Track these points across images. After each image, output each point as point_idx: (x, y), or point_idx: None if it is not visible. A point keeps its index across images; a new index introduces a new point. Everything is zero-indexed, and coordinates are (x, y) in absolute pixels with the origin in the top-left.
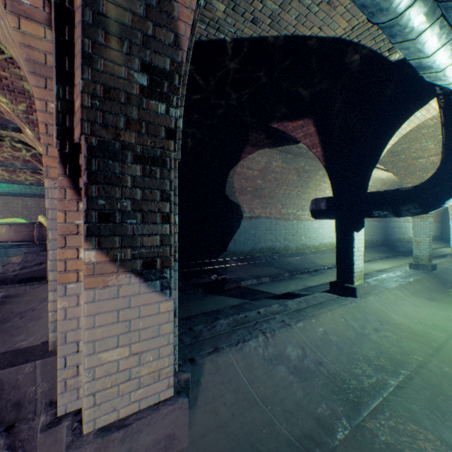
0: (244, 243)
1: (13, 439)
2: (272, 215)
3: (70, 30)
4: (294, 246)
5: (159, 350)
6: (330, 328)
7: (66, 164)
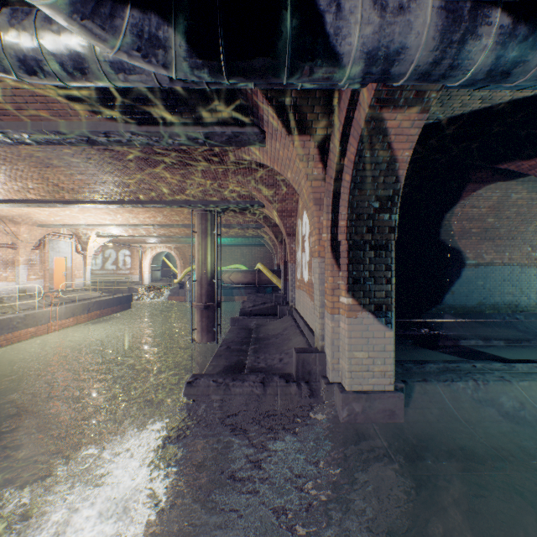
0: (467, 296)
1: (310, 387)
2: (513, 261)
3: (339, 188)
4: None
5: (384, 359)
6: None
7: (333, 252)
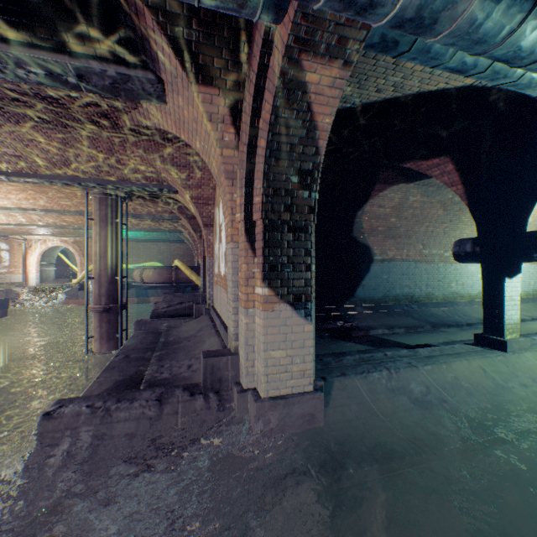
0: (374, 289)
1: (220, 398)
2: (409, 257)
3: (253, 156)
4: (439, 294)
5: (303, 357)
6: (462, 375)
7: (247, 234)
